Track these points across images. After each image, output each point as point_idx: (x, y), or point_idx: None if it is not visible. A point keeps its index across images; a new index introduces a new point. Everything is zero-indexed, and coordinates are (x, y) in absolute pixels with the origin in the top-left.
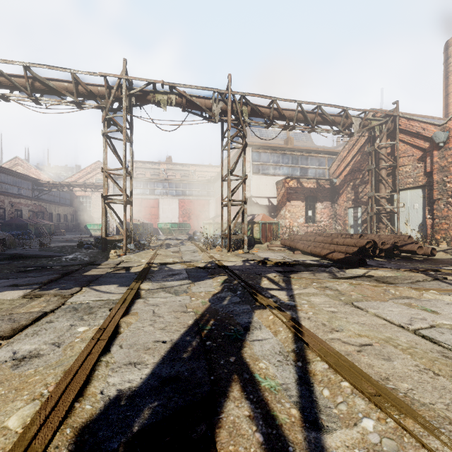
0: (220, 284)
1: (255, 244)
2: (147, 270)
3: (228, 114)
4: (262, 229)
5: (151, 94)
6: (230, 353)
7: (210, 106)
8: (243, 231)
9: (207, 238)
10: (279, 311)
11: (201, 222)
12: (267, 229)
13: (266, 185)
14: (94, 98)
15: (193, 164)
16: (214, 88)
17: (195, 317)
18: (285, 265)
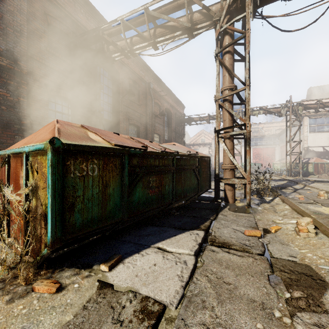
0: (286, 181)
1: (309, 175)
2: None
3: (290, 113)
4: (314, 166)
5: (251, 112)
6: (289, 186)
7: (280, 111)
8: (299, 167)
9: (277, 170)
10: (303, 184)
11: (268, 162)
12: (319, 167)
13: (321, 138)
14: None
15: (261, 123)
16: (282, 103)
17: (280, 184)
18: (319, 181)
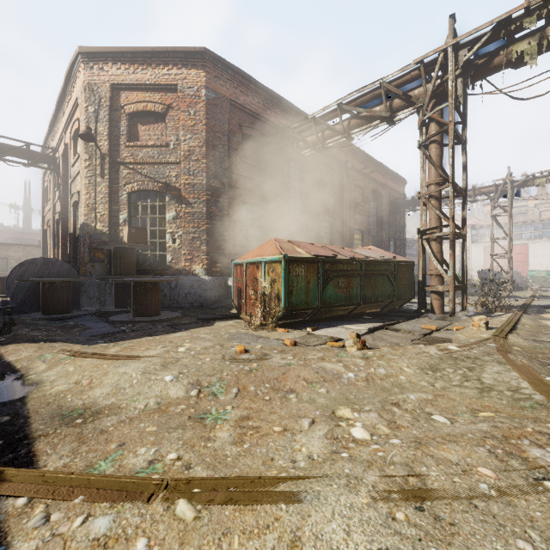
0: None
1: None
2: (533, 296)
3: None
4: None
5: (530, 181)
6: None
7: None
8: None
9: None
10: None
11: None
12: None
13: None
14: (484, 195)
15: None
16: None
17: None
18: None
